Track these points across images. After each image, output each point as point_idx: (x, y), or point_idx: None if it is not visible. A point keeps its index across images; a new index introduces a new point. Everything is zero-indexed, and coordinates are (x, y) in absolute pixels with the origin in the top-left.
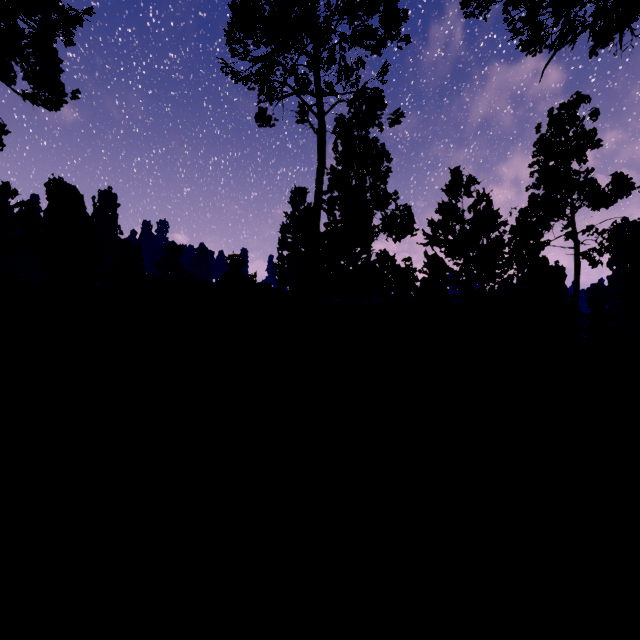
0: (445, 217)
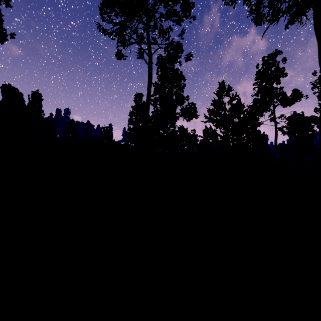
0: (216, 107)
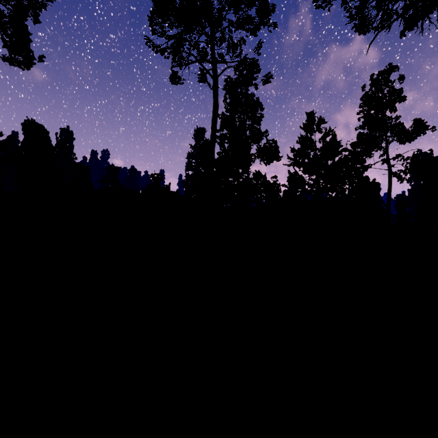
0: (303, 146)
